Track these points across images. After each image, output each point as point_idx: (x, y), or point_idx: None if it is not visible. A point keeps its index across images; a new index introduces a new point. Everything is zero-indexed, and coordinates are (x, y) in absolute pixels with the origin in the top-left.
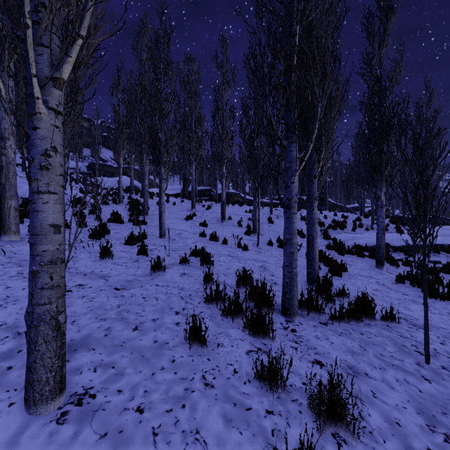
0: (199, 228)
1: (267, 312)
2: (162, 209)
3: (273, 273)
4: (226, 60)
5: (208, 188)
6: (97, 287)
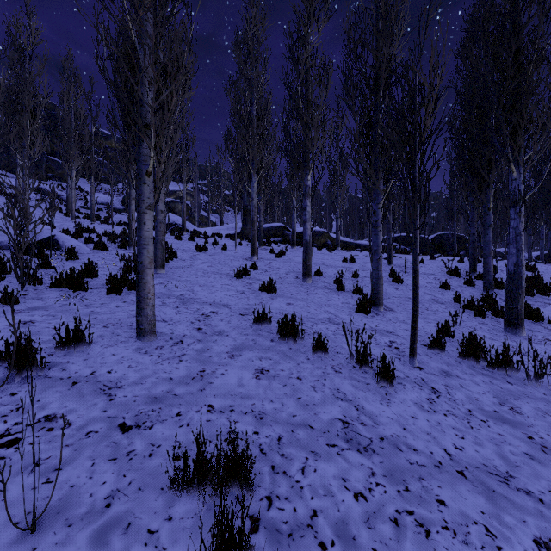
0: (258, 295)
1: None
2: (142, 258)
3: None
4: None
5: (281, 224)
6: None
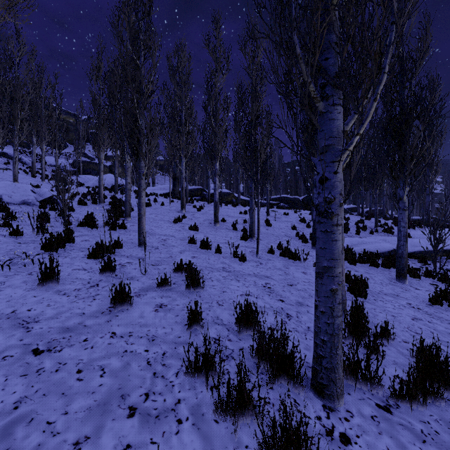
0: (188, 232)
1: (290, 387)
2: (141, 212)
3: (282, 297)
4: (219, 44)
5: (200, 187)
6: (0, 350)
